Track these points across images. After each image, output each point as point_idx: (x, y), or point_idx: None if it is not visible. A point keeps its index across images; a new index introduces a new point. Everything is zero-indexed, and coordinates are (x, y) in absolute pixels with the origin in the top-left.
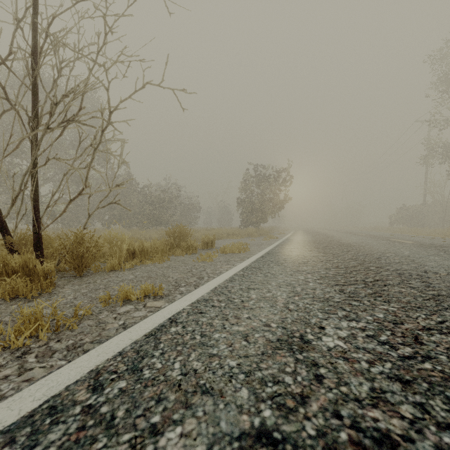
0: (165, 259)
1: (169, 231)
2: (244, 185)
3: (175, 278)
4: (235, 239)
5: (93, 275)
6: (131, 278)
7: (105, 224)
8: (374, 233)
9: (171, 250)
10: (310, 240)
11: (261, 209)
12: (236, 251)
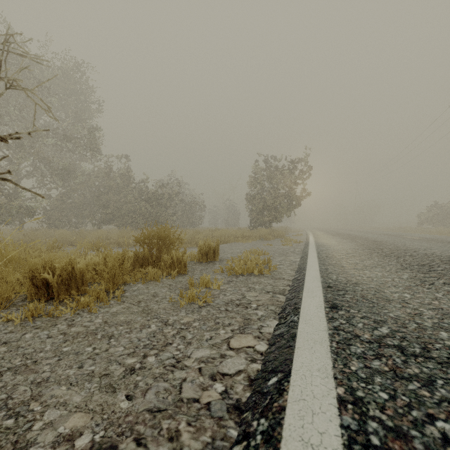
0: (116, 293)
1: (140, 236)
2: (254, 179)
3: None
4: (246, 243)
5: None
6: None
7: (95, 224)
8: (424, 236)
9: (141, 269)
10: (362, 248)
11: (274, 207)
12: (255, 271)
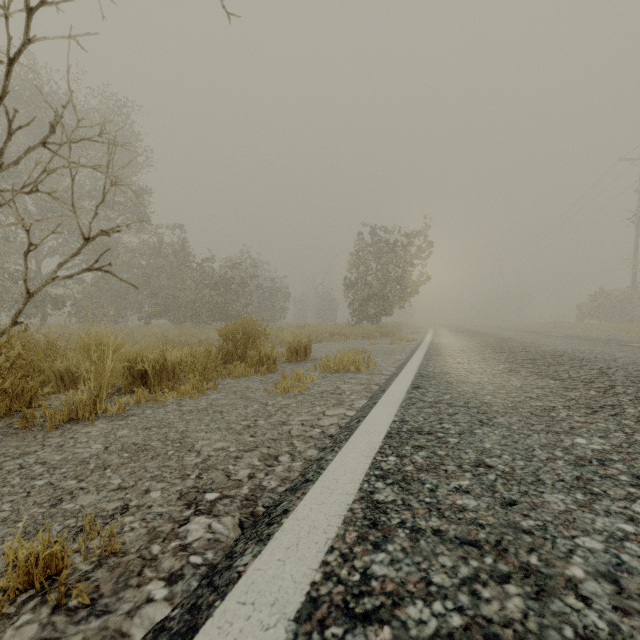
0: (209, 385)
1: (224, 329)
2: (356, 258)
3: (204, 456)
4: (344, 342)
5: (6, 439)
6: (92, 452)
7: (142, 318)
8: (571, 333)
9: (226, 366)
10: (480, 346)
11: (383, 295)
12: (352, 367)
